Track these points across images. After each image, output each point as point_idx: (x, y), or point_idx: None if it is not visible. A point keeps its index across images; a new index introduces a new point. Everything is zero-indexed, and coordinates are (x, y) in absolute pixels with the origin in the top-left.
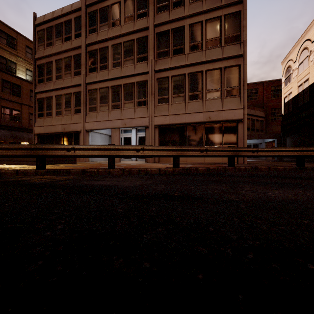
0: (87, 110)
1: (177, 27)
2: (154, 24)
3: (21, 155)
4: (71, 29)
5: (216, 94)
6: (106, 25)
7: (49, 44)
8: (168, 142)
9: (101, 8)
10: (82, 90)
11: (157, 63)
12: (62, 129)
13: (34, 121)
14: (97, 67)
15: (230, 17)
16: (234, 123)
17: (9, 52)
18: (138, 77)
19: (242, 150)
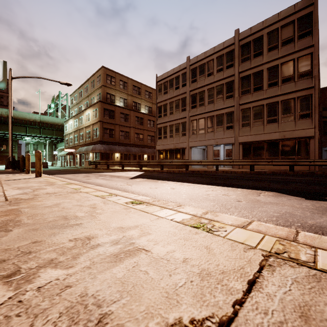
0: (190, 134)
1: (257, 71)
2: (239, 72)
3: (180, 164)
4: (180, 81)
5: (290, 118)
6: (203, 76)
7: (165, 93)
8: (250, 154)
9: (199, 65)
10: (187, 121)
11: (241, 98)
12: (174, 147)
13: (156, 142)
14: (197, 105)
15: (303, 58)
16: (307, 139)
17: (137, 98)
18: (226, 109)
19: (300, 161)
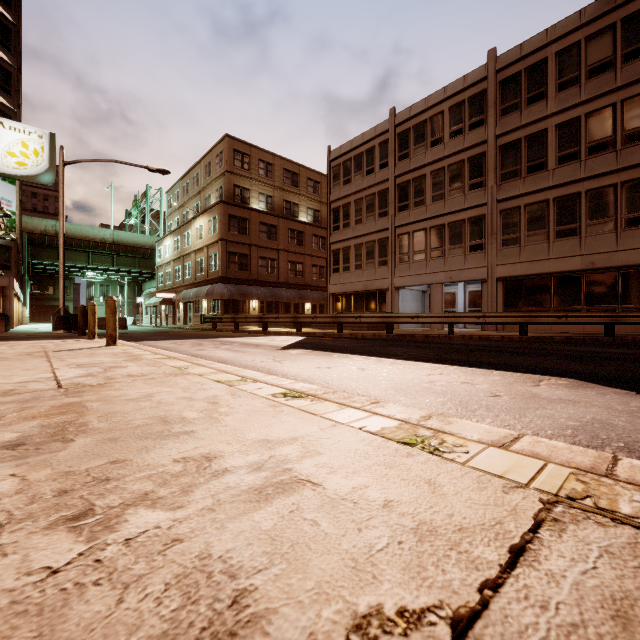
0: (395, 261)
1: (535, 132)
2: (496, 135)
3: (377, 322)
4: (375, 158)
5: (606, 226)
6: (422, 147)
7: (347, 182)
8: (519, 301)
9: (415, 124)
10: (389, 236)
11: (501, 188)
12: (364, 287)
13: (329, 279)
14: (410, 204)
15: (634, 102)
16: None
17: (292, 193)
18: (470, 212)
19: (627, 316)
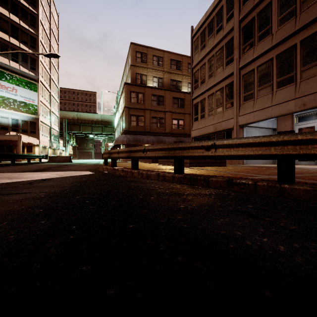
0: (240, 101)
1: None
2: None
3: (161, 156)
4: (223, 15)
5: None
6: None
7: (203, 48)
8: None
9: None
10: (234, 79)
11: None
12: (214, 129)
13: (191, 126)
14: (255, 40)
15: None
16: None
17: (177, 74)
18: None
19: None
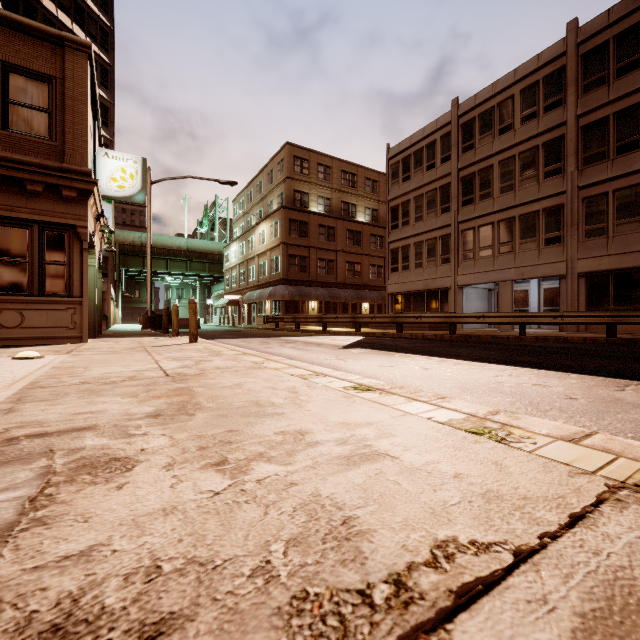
0: (459, 259)
1: (627, 107)
2: (577, 115)
3: (438, 322)
4: (436, 152)
5: None
6: (489, 136)
7: (406, 179)
8: (606, 298)
9: (481, 113)
10: (452, 232)
11: (583, 174)
12: (424, 286)
13: (387, 278)
14: (475, 198)
15: None
16: None
17: (350, 194)
18: (545, 202)
19: None
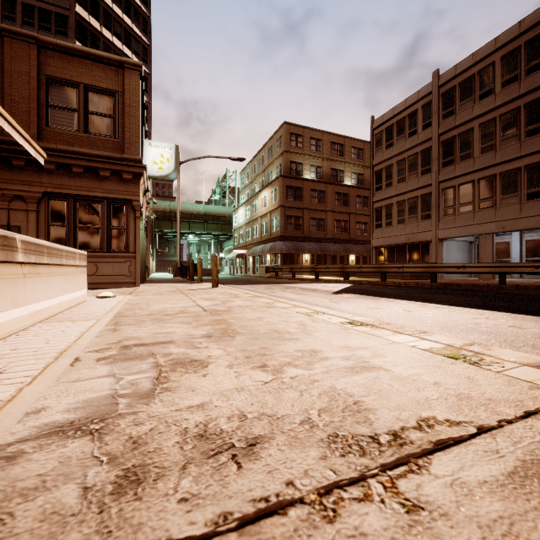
0: (439, 214)
1: None
2: None
3: (420, 272)
4: (418, 120)
5: None
6: (469, 101)
7: (389, 146)
8: None
9: (461, 81)
10: (433, 191)
11: None
12: (406, 240)
13: (372, 233)
14: (456, 159)
15: None
16: None
17: (338, 162)
18: (527, 159)
19: None
